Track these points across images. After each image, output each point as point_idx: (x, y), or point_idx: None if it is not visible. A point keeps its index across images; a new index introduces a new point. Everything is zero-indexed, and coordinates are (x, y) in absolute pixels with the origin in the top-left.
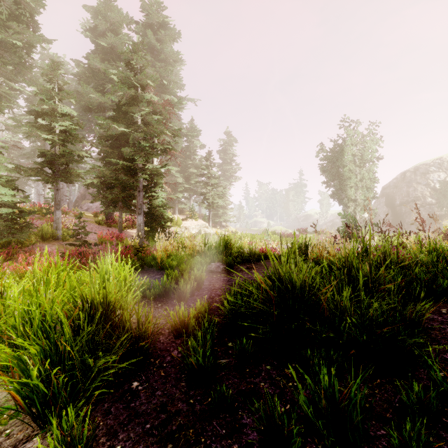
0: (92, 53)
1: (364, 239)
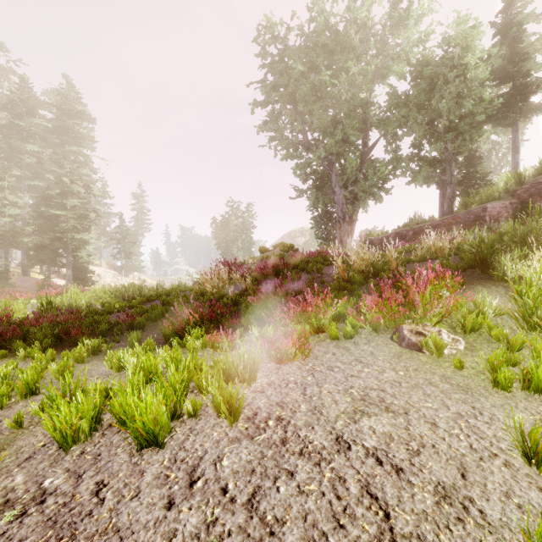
0: (6, 126)
1: None
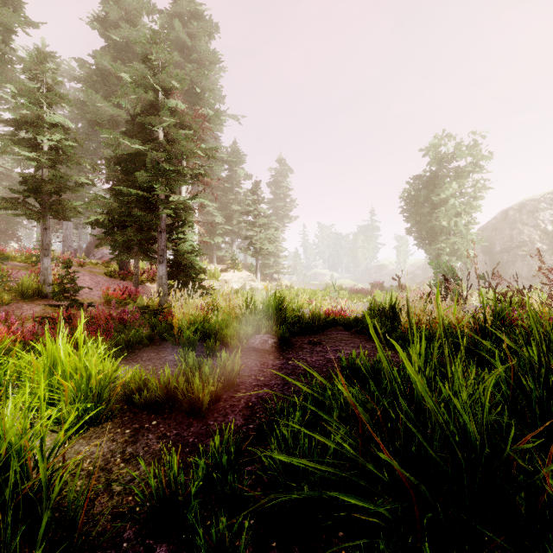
0: (102, 51)
1: (466, 297)
